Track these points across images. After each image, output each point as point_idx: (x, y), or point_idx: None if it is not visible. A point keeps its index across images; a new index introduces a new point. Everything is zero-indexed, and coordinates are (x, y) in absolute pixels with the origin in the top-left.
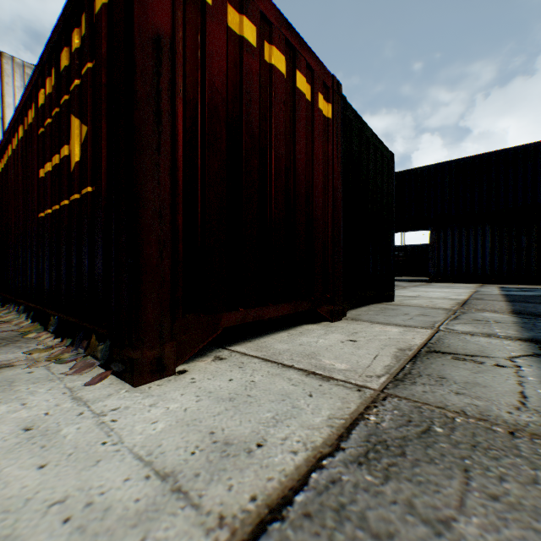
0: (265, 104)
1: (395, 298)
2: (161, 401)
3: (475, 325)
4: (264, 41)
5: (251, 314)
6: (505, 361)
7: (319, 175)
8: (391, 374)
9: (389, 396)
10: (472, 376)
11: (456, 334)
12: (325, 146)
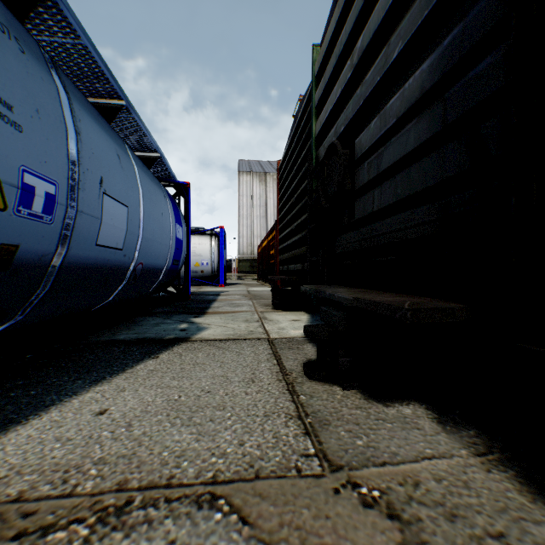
0: None
1: None
2: None
3: None
4: None
5: None
6: None
7: None
8: None
9: None
10: None
11: None
12: None
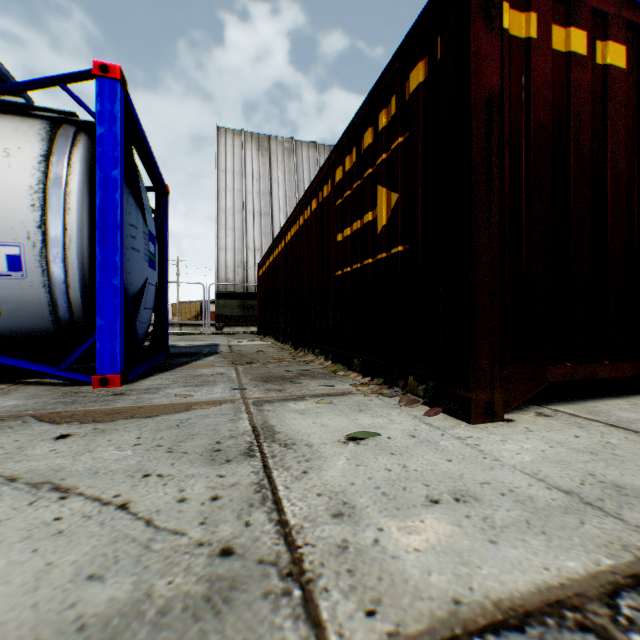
0: (594, 117)
1: None
2: (507, 439)
3: None
4: (593, 42)
5: (578, 370)
6: None
7: None
8: None
9: None
10: None
11: None
12: None
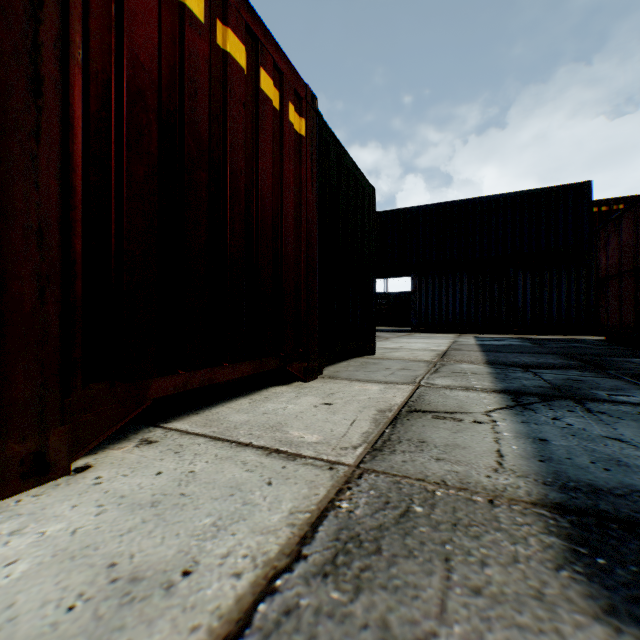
0: (217, 102)
1: (377, 351)
2: (34, 522)
3: (455, 377)
4: (216, 19)
5: (197, 377)
6: (483, 416)
7: (290, 203)
8: (369, 443)
9: (365, 471)
10: (452, 437)
11: (437, 389)
12: (297, 169)
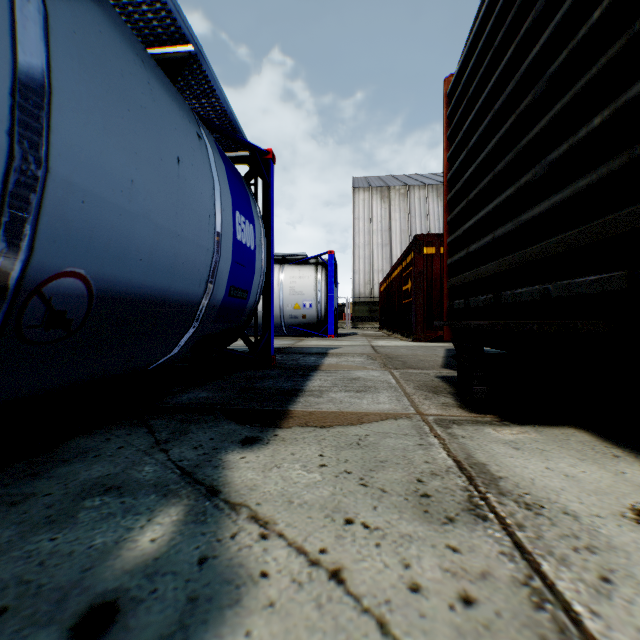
0: None
1: None
2: (417, 343)
3: None
4: None
5: None
6: None
7: None
8: None
9: None
10: None
11: None
12: None
